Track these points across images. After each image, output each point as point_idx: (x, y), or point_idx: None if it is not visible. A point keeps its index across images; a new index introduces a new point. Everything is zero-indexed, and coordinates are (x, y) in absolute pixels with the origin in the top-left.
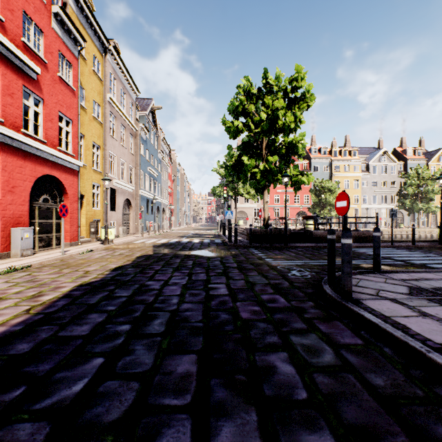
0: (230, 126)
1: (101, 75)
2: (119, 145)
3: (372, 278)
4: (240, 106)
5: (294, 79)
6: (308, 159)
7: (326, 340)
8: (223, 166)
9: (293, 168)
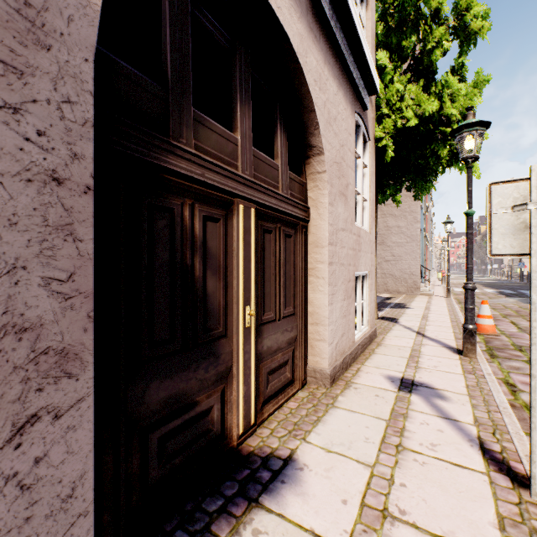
0: None
1: None
2: None
3: None
4: None
5: None
6: None
7: None
8: None
9: None
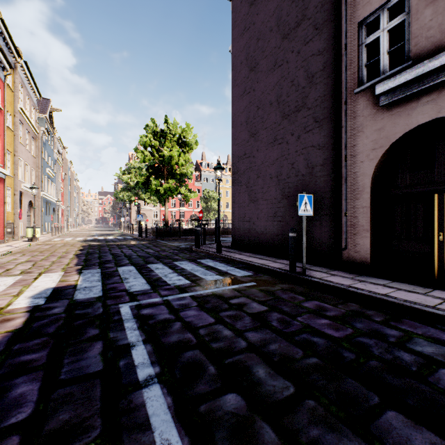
0: (141, 155)
1: (12, 86)
2: (25, 150)
3: (212, 245)
4: (149, 141)
5: (185, 130)
6: (199, 171)
7: (188, 254)
8: (126, 173)
9: (185, 186)
